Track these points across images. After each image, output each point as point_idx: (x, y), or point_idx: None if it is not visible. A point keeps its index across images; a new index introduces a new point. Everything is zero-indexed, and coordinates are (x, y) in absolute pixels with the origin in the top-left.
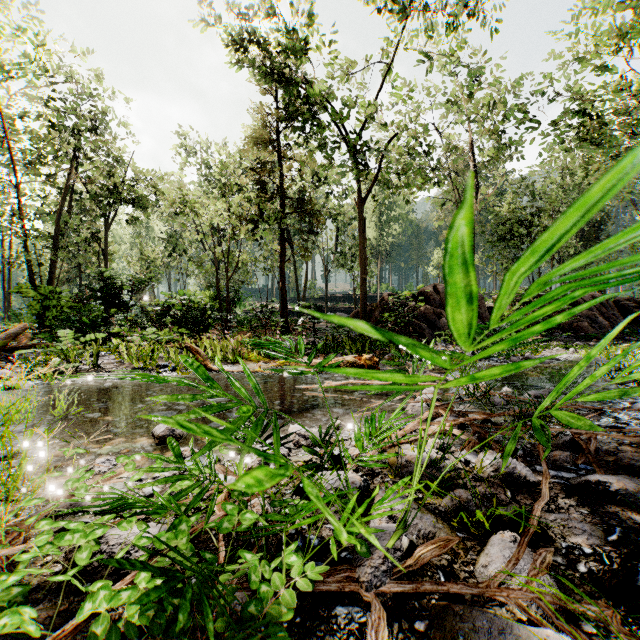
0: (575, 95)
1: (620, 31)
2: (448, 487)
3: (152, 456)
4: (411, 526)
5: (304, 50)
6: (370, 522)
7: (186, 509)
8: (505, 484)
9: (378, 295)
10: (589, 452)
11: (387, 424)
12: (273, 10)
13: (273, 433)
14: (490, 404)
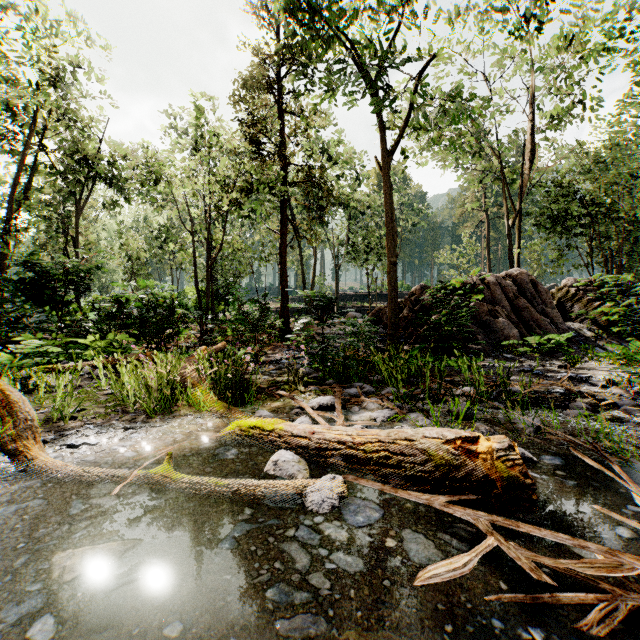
0: None
1: None
2: None
3: None
4: None
5: None
6: None
7: None
8: None
9: None
10: None
11: None
12: None
13: None
14: None
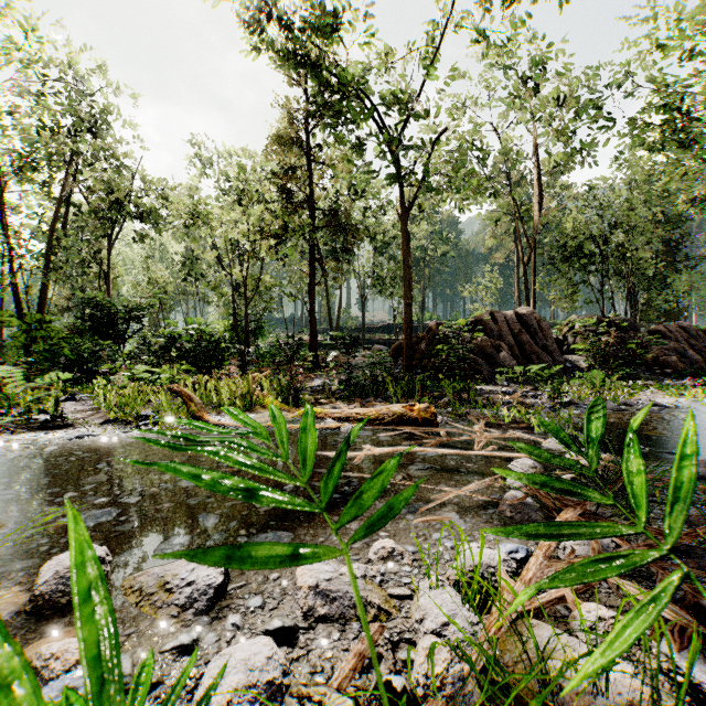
0: (661, 85)
1: None
2: None
3: None
4: None
5: (336, 25)
6: None
7: None
8: None
9: (421, 325)
10: None
11: None
12: None
13: None
14: None
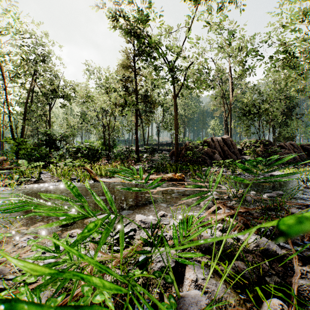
0: (281, 43)
1: (304, 11)
2: (229, 258)
3: (40, 247)
4: (210, 292)
5: (147, 20)
6: (183, 286)
7: (56, 289)
8: (263, 255)
9: (183, 143)
10: (309, 233)
11: (195, 227)
12: (131, 0)
13: (120, 231)
14: (246, 201)
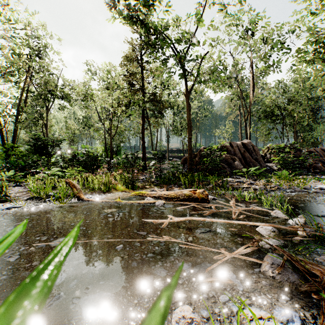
0: (313, 31)
1: None
2: None
3: None
4: None
5: None
6: None
7: None
8: None
9: (195, 149)
10: None
11: None
12: None
13: None
14: None
